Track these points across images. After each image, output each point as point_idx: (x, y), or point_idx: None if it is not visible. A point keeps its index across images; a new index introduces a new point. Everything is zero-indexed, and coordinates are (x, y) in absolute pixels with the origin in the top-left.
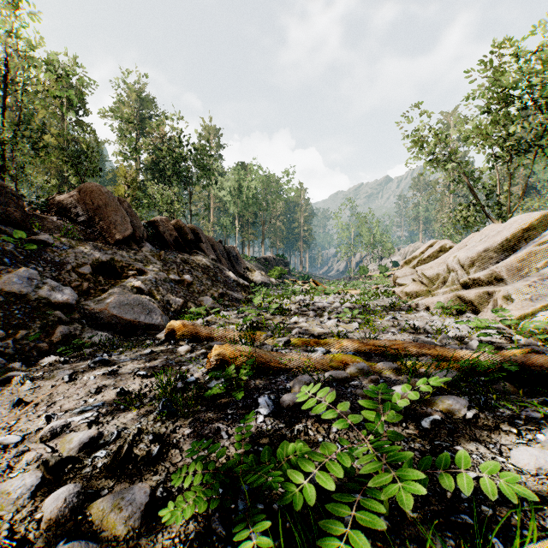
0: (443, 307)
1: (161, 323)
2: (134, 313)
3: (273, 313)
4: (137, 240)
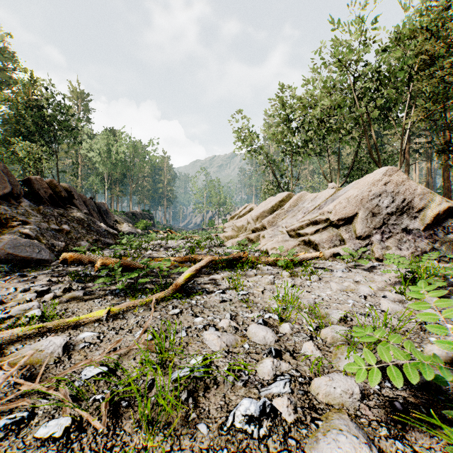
0: (239, 244)
1: (50, 258)
2: (27, 252)
3: (136, 250)
4: (15, 196)
